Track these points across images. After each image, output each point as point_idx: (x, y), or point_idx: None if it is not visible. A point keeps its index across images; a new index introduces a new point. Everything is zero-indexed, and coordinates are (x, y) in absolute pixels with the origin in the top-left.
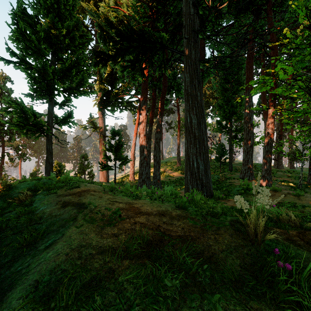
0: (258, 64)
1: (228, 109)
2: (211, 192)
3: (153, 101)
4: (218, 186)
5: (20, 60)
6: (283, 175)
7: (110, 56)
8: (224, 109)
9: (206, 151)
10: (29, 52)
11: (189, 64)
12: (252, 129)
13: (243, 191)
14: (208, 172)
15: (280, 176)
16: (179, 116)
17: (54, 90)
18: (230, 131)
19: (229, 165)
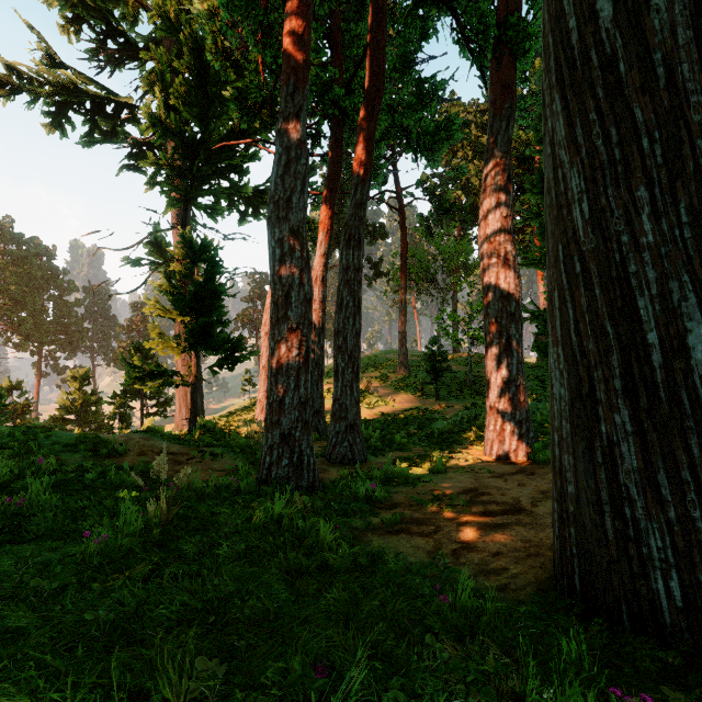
0: None
1: None
2: None
3: (334, 157)
4: None
5: None
6: None
7: None
8: None
9: None
10: None
11: None
12: None
13: None
14: None
15: None
16: (405, 236)
17: None
18: None
19: None
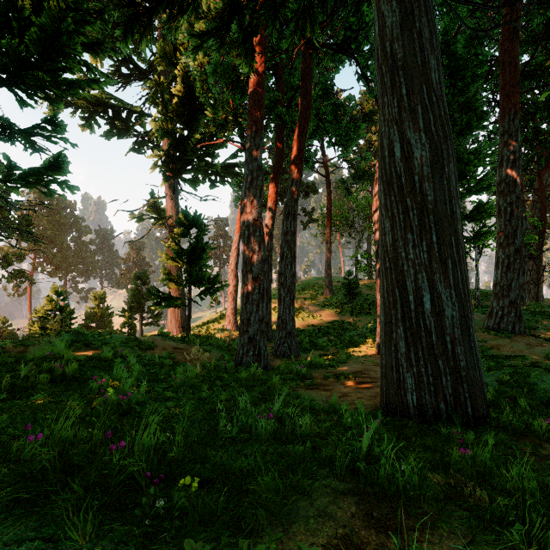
0: None
1: None
2: (486, 400)
3: (278, 152)
4: None
5: None
6: None
7: None
8: None
9: (462, 255)
10: None
11: None
12: (521, 210)
13: None
14: (472, 330)
15: None
16: (330, 195)
17: None
18: None
19: None
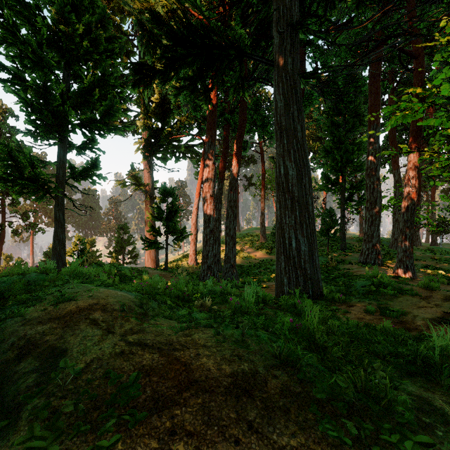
0: (385, 88)
1: (339, 155)
2: (320, 289)
3: (225, 143)
4: (327, 276)
5: (12, 77)
6: (425, 257)
7: (156, 70)
8: (333, 155)
9: (311, 221)
10: (28, 64)
11: (283, 80)
12: (380, 187)
13: (373, 288)
14: (315, 257)
15: (420, 258)
16: (264, 167)
17: (66, 123)
18: (342, 189)
19: (342, 242)
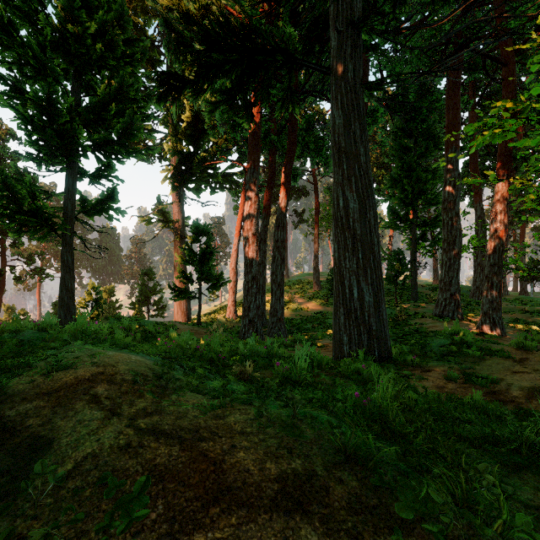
0: (465, 103)
1: (410, 185)
2: (388, 349)
3: (271, 171)
4: (396, 332)
5: (9, 89)
6: (514, 309)
7: (186, 81)
8: (402, 185)
9: (377, 265)
10: (29, 73)
11: (343, 91)
12: (459, 223)
13: (454, 348)
14: (382, 309)
15: (507, 311)
16: (318, 200)
17: (75, 144)
18: (413, 226)
19: (413, 291)
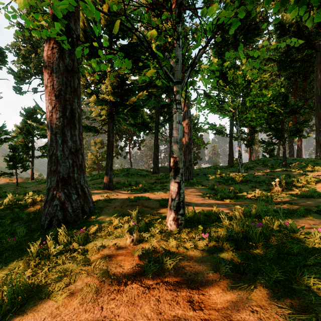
0: None
1: None
2: None
3: (295, 121)
4: None
5: None
6: None
7: None
8: None
9: None
10: None
11: (317, 115)
12: None
13: None
14: None
15: None
16: None
17: (255, 132)
18: None
19: None
